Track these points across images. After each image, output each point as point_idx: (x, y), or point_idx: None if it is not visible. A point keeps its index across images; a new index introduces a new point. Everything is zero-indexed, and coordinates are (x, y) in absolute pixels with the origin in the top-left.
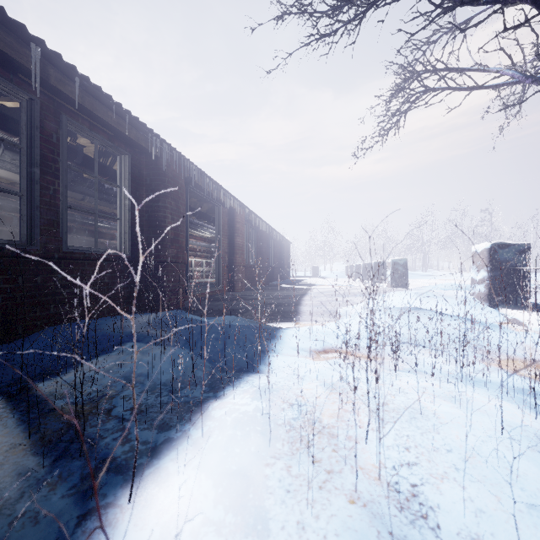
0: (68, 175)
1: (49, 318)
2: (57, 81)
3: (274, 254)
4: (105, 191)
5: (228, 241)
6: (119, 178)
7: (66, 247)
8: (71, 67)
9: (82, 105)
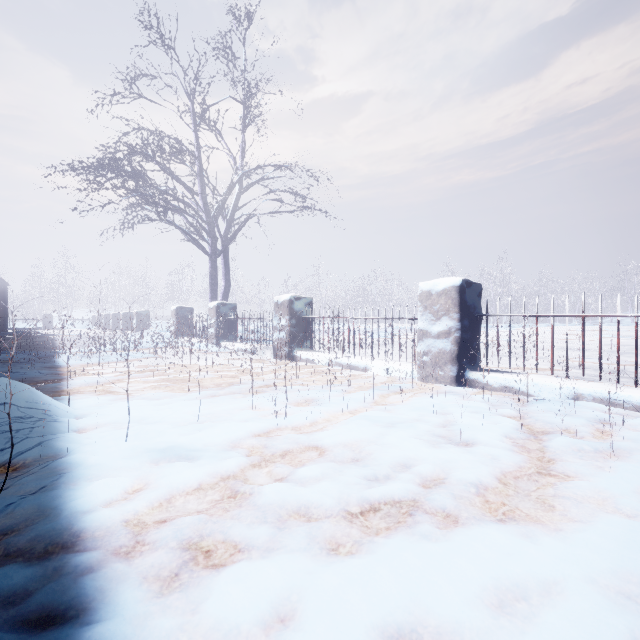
0: None
1: None
2: None
3: None
4: None
5: None
6: None
7: None
8: None
9: None
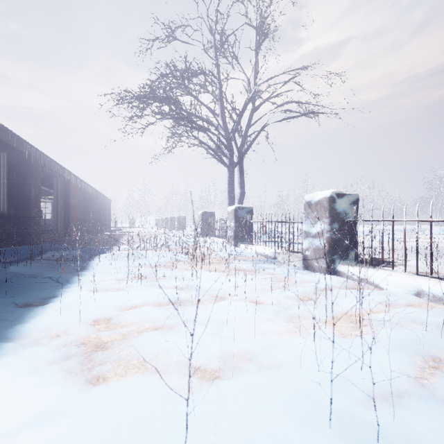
0: None
1: None
2: None
3: (98, 209)
4: None
5: (64, 202)
6: None
7: None
8: None
9: None
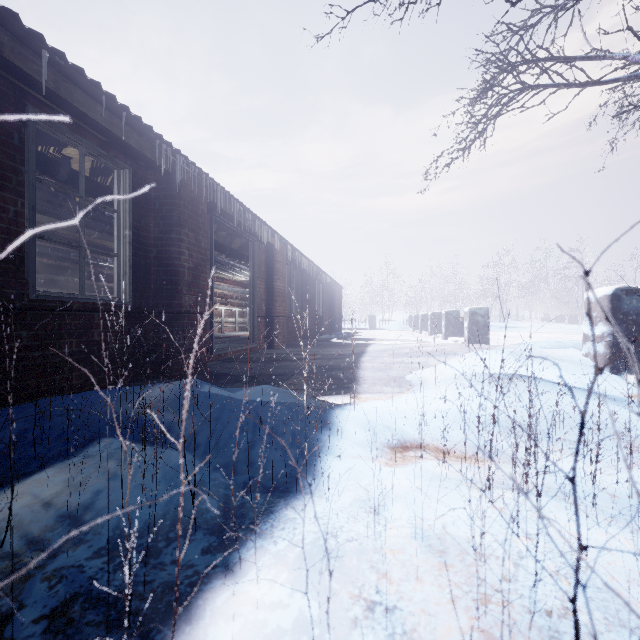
0: (55, 199)
1: (7, 393)
2: (15, 54)
3: (323, 301)
4: (106, 221)
5: (265, 286)
6: (116, 200)
7: (33, 293)
8: (37, 37)
9: (55, 92)
